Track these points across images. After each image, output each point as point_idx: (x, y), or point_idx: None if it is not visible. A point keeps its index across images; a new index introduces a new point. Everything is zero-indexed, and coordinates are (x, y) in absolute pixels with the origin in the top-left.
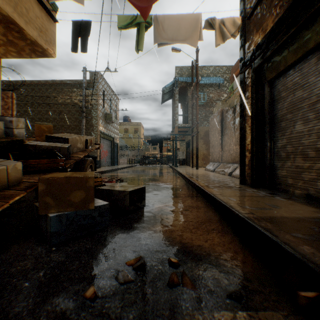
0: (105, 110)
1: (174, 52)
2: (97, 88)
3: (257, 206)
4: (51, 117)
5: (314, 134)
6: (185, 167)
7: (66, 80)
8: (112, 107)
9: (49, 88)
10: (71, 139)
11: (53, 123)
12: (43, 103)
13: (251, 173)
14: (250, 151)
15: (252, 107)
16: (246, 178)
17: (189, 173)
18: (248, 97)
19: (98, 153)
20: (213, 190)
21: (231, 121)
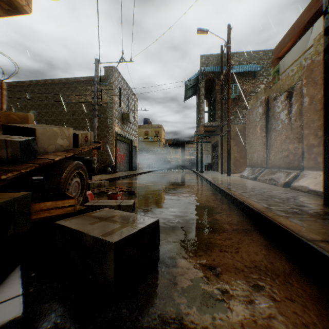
0: (122, 110)
1: (200, 34)
2: (112, 85)
3: None
4: (65, 118)
5: None
6: (212, 172)
7: (79, 77)
8: (129, 107)
9: (62, 87)
10: (41, 130)
11: (67, 124)
12: (57, 104)
13: None
14: None
15: None
16: None
17: (223, 182)
18: None
19: (114, 157)
20: (294, 224)
21: (283, 111)
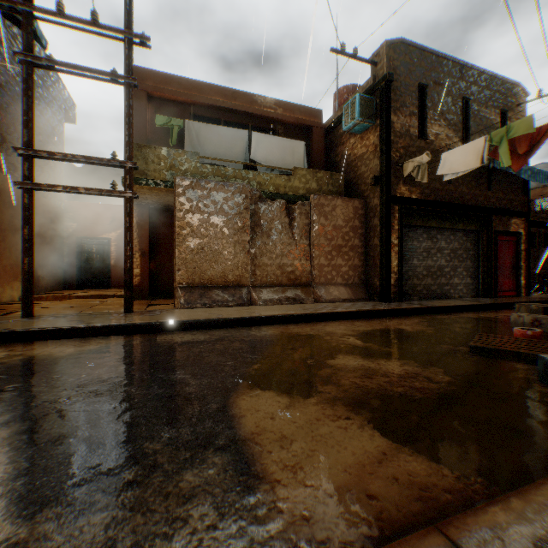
0: None
1: None
2: None
3: (462, 302)
4: None
5: (422, 267)
6: None
7: None
8: None
9: None
10: None
11: None
12: None
13: (401, 291)
14: (397, 273)
15: (401, 239)
16: (392, 296)
17: (298, 311)
18: (395, 228)
19: None
20: (442, 305)
21: (282, 221)
